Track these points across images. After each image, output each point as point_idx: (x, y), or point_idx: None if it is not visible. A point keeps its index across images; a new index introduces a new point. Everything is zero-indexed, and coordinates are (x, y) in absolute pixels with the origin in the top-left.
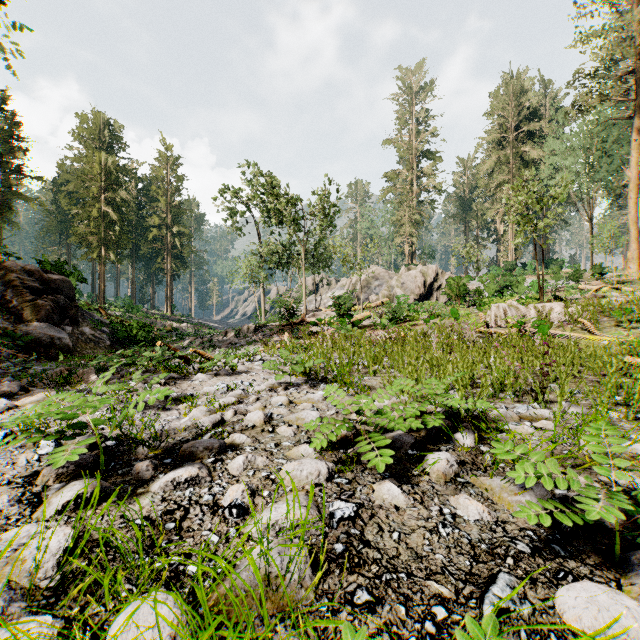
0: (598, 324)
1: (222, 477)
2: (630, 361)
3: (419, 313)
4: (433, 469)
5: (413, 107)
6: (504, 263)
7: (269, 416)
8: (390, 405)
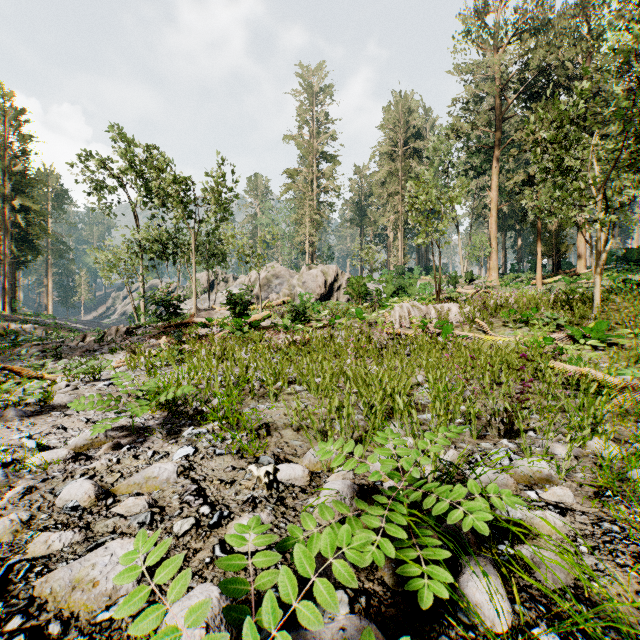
0: (492, 324)
1: None
2: (554, 366)
3: (324, 313)
4: None
5: (313, 107)
6: (395, 267)
7: None
8: (306, 476)
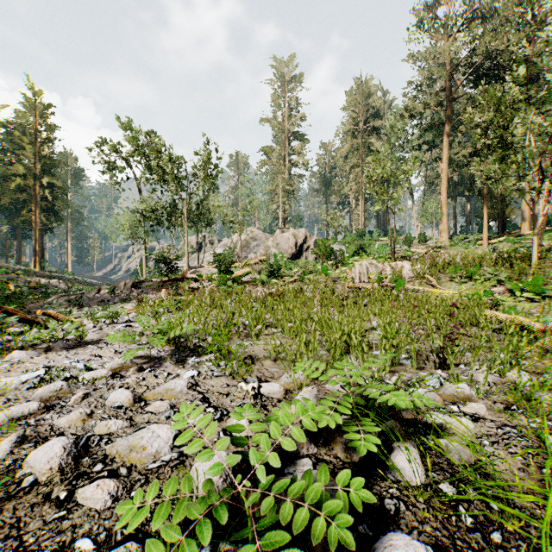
0: (439, 279)
1: None
2: (489, 314)
3: (295, 270)
4: None
5: (286, 93)
6: (356, 230)
7: (82, 445)
8: (282, 391)
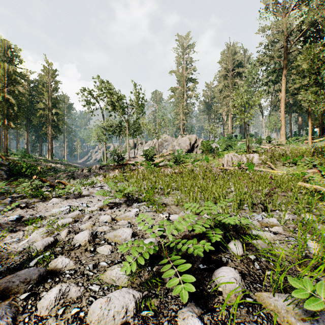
0: (275, 164)
1: (26, 323)
2: (300, 184)
3: (189, 159)
4: (225, 290)
5: (184, 55)
6: (227, 135)
7: (94, 234)
8: None
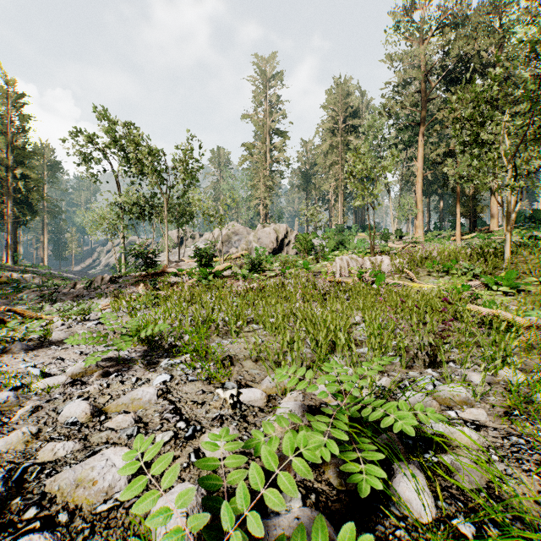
0: (418, 274)
1: None
2: (471, 308)
3: (276, 264)
4: None
5: (267, 90)
6: (336, 226)
7: (16, 479)
8: (264, 398)
